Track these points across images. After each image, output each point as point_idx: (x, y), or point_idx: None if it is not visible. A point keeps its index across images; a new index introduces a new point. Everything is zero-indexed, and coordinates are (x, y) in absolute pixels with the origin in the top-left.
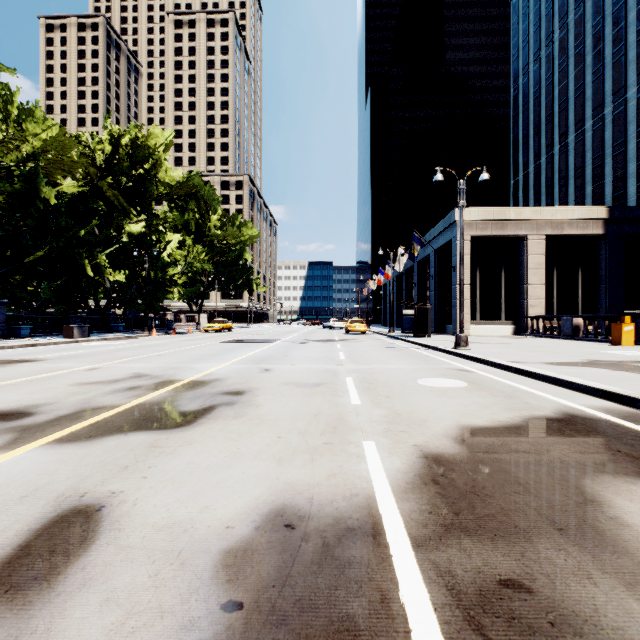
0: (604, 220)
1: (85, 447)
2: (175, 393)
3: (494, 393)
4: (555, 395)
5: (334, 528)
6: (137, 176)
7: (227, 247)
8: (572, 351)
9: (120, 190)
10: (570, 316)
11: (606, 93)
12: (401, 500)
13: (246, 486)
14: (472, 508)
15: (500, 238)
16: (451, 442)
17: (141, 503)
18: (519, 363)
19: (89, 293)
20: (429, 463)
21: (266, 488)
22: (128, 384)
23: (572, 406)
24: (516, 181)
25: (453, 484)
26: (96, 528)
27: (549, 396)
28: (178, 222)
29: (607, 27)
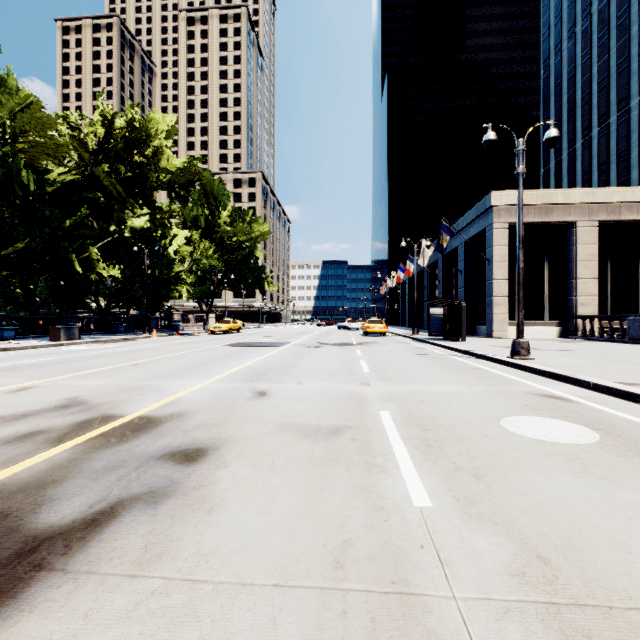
0: None
1: None
2: (81, 454)
3: None
4: None
5: None
6: (134, 162)
7: (237, 244)
8: None
9: (119, 180)
10: (639, 316)
11: None
12: None
13: None
14: None
15: (543, 226)
16: None
17: None
18: (639, 386)
19: (89, 292)
20: None
21: None
22: (30, 425)
23: None
24: (547, 170)
25: None
26: None
27: None
28: (187, 219)
29: None
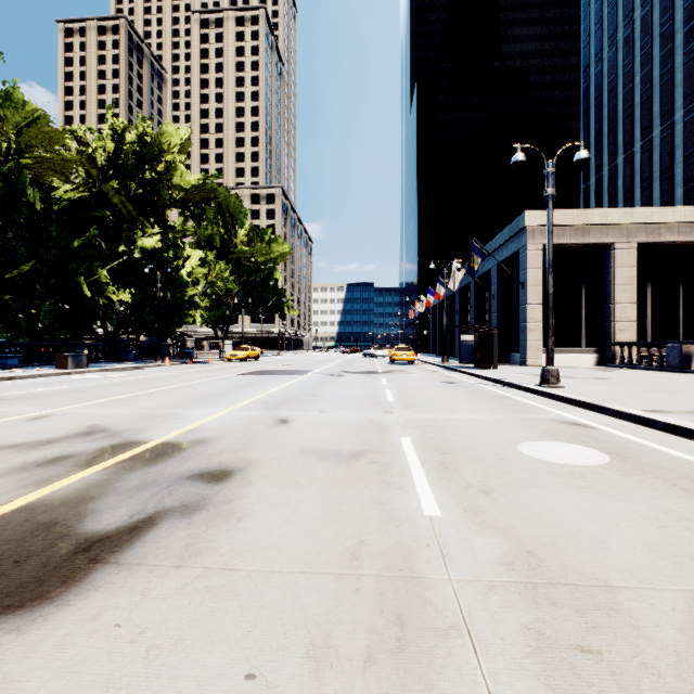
0: None
1: None
2: (112, 475)
3: (678, 482)
4: None
5: None
6: (145, 178)
7: (255, 265)
8: None
9: (129, 197)
10: (678, 342)
11: None
12: None
13: None
14: None
15: (580, 247)
16: None
17: None
18: (661, 413)
19: (96, 317)
20: None
21: None
22: (57, 450)
23: None
24: (587, 186)
25: None
26: None
27: None
28: (201, 238)
29: None
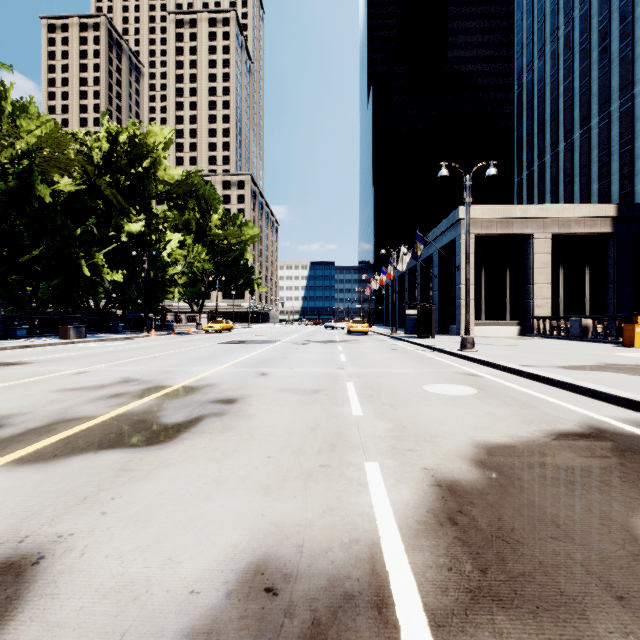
0: (612, 218)
1: (45, 470)
2: (162, 401)
3: (508, 402)
4: (575, 404)
5: (328, 594)
6: (135, 174)
7: (228, 247)
8: (584, 353)
9: (119, 189)
10: (578, 316)
11: (613, 89)
12: (412, 549)
13: (223, 527)
14: (502, 562)
15: (505, 237)
16: (467, 464)
17: (90, 552)
18: (530, 367)
19: (88, 293)
20: (443, 494)
21: (247, 530)
22: (114, 390)
23: (597, 418)
24: (520, 180)
25: (475, 525)
26: (24, 593)
27: (569, 405)
28: (179, 222)
29: (614, 22)
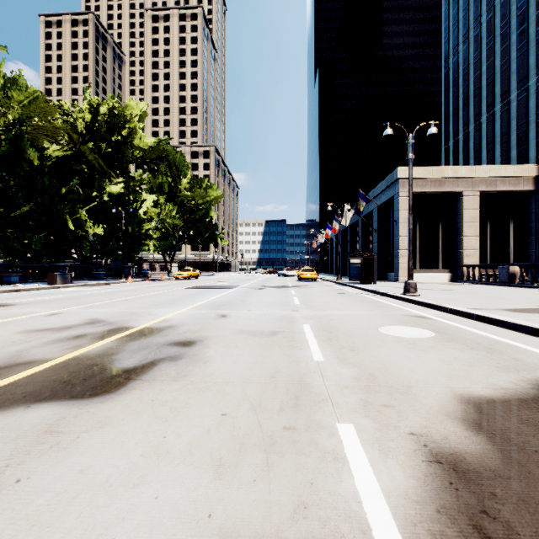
0: (534, 177)
1: None
2: (120, 343)
3: (470, 345)
4: None
5: None
6: (114, 141)
7: (195, 206)
8: (520, 297)
9: (100, 155)
10: (506, 264)
11: (530, 67)
12: None
13: None
14: None
15: (438, 194)
16: (461, 428)
17: None
18: (478, 310)
19: (75, 245)
20: (449, 477)
21: None
22: (77, 332)
23: None
24: (447, 147)
25: None
26: None
27: (536, 350)
28: (154, 185)
29: (531, 8)
